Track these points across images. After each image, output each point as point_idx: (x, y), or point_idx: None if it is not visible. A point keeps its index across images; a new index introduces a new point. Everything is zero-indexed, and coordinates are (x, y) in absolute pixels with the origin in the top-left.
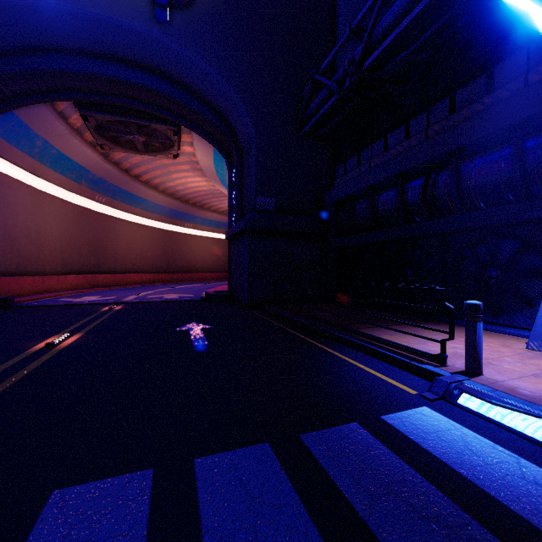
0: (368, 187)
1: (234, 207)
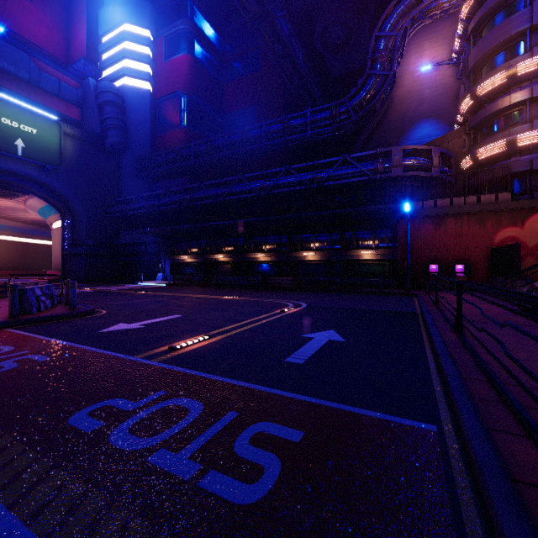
0: (132, 243)
1: (66, 239)
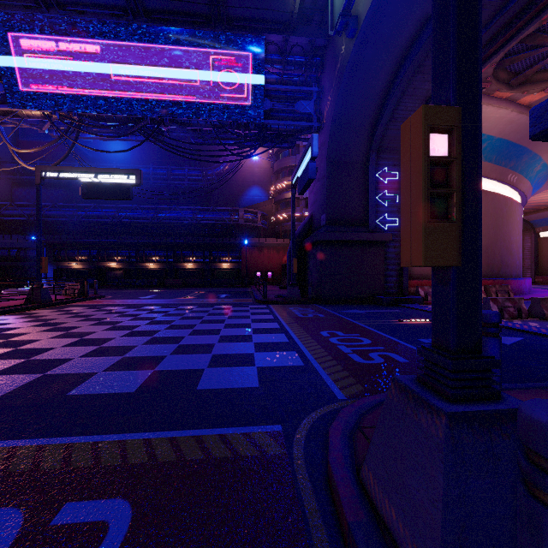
0: None
1: None
